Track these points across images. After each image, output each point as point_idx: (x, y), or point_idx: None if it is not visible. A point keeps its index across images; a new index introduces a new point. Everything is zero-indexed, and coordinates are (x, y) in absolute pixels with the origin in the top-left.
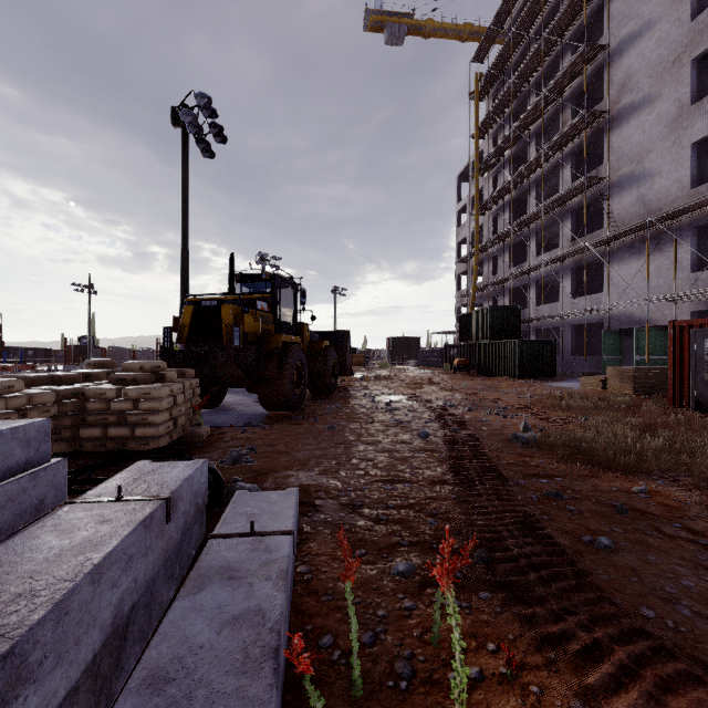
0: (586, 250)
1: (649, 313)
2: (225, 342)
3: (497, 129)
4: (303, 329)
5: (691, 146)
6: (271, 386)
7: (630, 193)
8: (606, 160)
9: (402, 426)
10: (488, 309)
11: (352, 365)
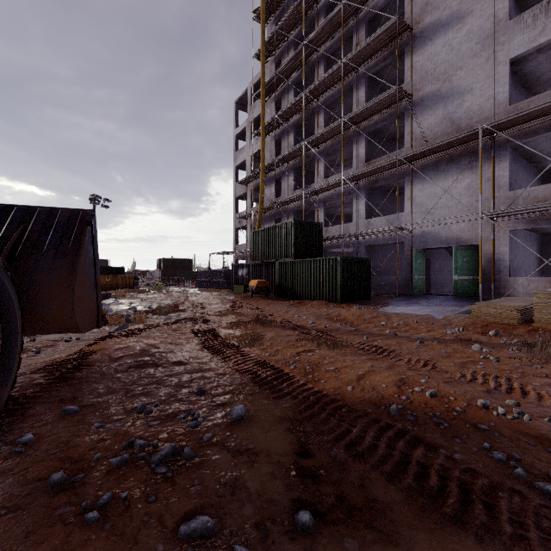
0: (388, 168)
1: (459, 232)
2: None
3: (280, 54)
4: None
5: (509, 62)
6: None
7: (435, 111)
8: (407, 80)
9: None
10: (293, 222)
11: (116, 288)
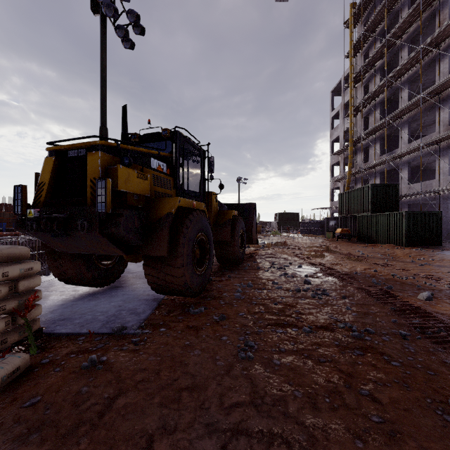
0: None
1: None
2: (88, 205)
3: (368, 47)
4: (211, 198)
5: None
6: (161, 267)
7: None
8: None
9: (369, 348)
10: (369, 186)
11: None
